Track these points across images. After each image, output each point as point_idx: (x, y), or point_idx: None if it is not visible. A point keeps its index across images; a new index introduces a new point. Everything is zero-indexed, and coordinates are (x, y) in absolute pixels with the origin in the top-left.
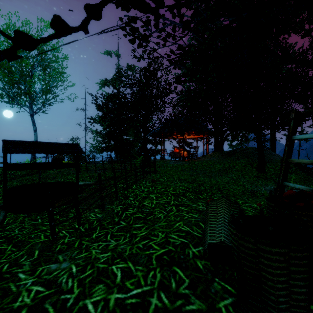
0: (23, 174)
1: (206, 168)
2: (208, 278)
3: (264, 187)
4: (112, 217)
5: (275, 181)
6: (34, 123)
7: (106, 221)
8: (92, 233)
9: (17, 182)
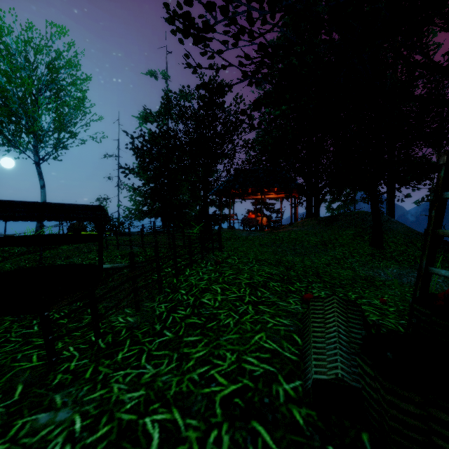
0: (22, 251)
1: (295, 243)
2: (314, 446)
3: (383, 270)
4: (152, 323)
5: (398, 262)
6: (42, 175)
7: (141, 330)
8: (117, 351)
9: (12, 263)
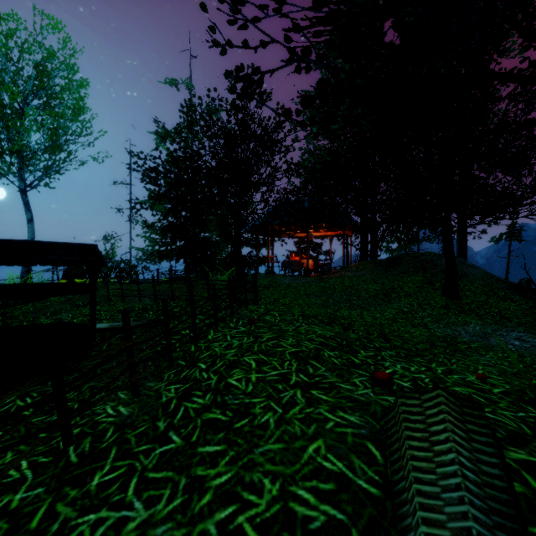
0: None
1: (350, 292)
2: None
3: (463, 327)
4: (153, 418)
5: (479, 316)
6: (29, 206)
7: (136, 430)
8: (94, 469)
9: None
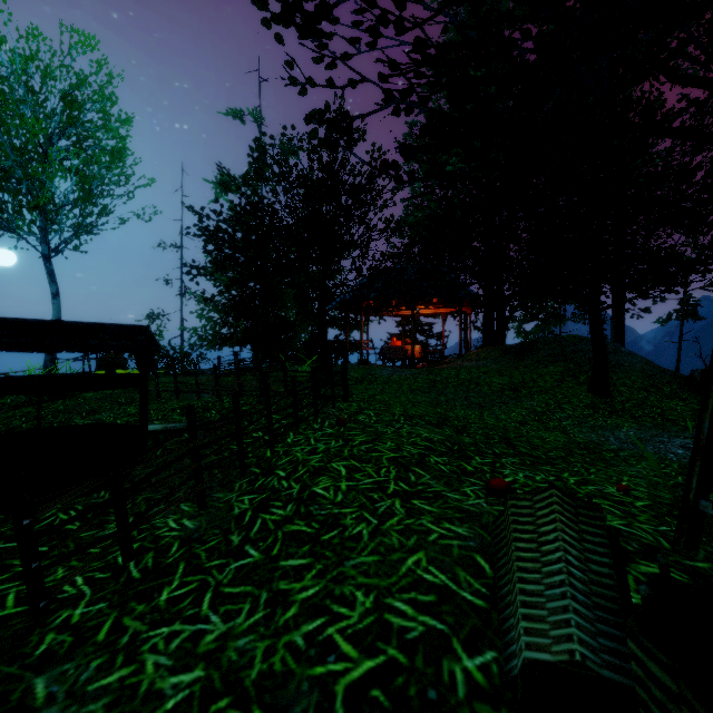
0: (18, 401)
1: (468, 387)
2: None
3: (612, 432)
4: (225, 532)
5: (635, 418)
6: (54, 277)
7: (206, 545)
8: (161, 585)
9: None
